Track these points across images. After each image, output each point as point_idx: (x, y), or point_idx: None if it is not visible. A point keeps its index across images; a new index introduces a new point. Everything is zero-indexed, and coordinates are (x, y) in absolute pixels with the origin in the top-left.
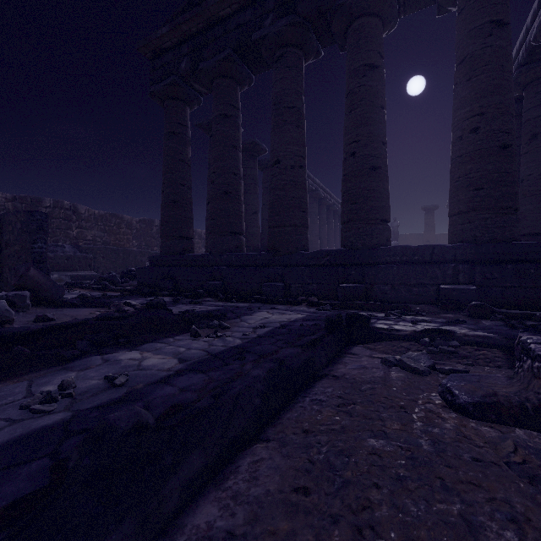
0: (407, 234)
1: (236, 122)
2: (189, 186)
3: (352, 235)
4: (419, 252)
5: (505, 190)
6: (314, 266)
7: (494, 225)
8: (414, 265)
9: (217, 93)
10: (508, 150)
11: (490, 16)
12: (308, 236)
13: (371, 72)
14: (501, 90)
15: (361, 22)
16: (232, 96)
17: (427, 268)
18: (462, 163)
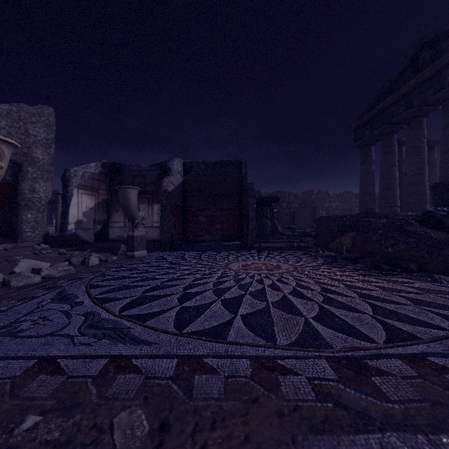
0: None
1: (391, 153)
2: (372, 184)
3: None
4: None
5: None
6: None
7: None
8: None
9: (381, 143)
10: None
11: None
12: (425, 207)
13: None
14: None
15: (444, 103)
16: (389, 142)
17: None
18: None
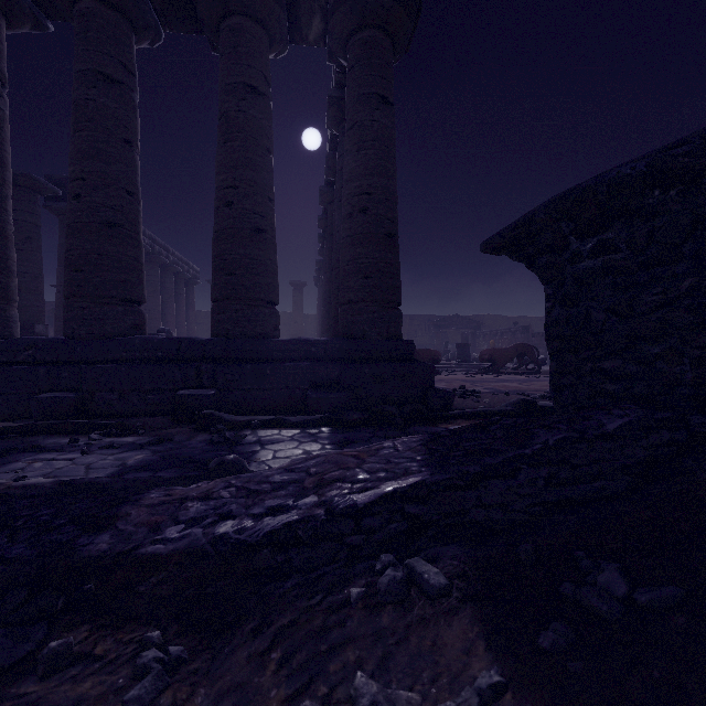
0: (281, 312)
1: None
2: None
3: (73, 318)
4: (164, 346)
5: (256, 280)
6: (1, 365)
7: (245, 318)
8: (153, 364)
9: None
10: (261, 236)
11: (245, 77)
12: (10, 313)
13: (106, 85)
14: (255, 166)
15: (90, 6)
16: None
17: (165, 368)
18: (218, 240)
